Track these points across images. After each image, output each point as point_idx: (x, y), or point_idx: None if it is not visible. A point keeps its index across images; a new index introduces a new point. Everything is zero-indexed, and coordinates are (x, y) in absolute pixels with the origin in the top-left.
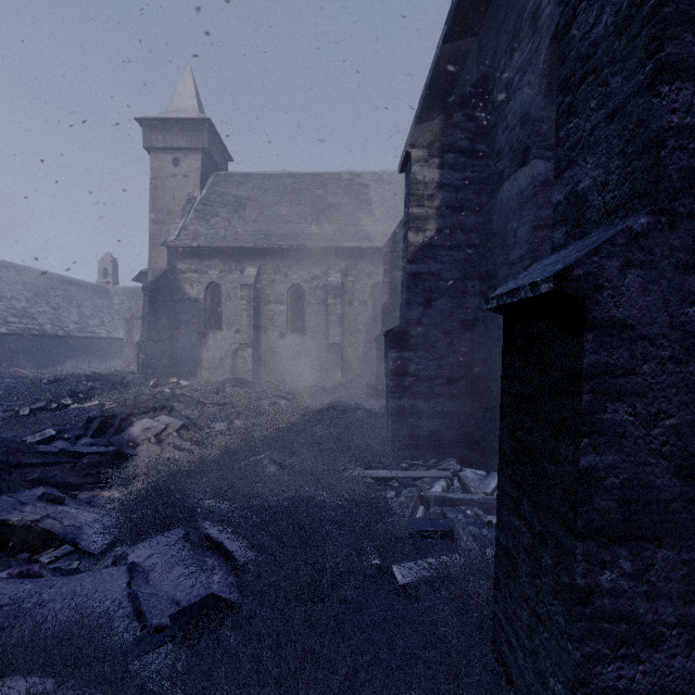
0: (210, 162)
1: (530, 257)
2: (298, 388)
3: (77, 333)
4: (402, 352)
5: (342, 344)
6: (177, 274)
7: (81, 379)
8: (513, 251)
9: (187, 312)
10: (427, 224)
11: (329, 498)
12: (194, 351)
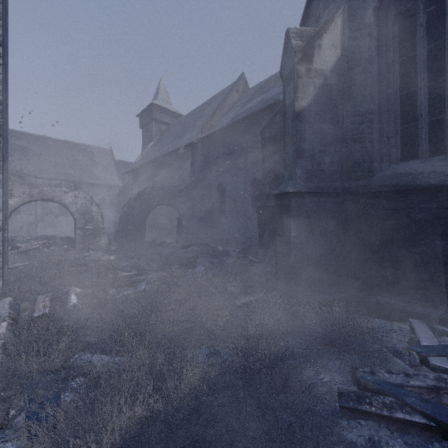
0: None
1: None
2: None
3: None
4: None
5: None
6: None
7: None
8: None
9: None
10: None
11: None
12: None
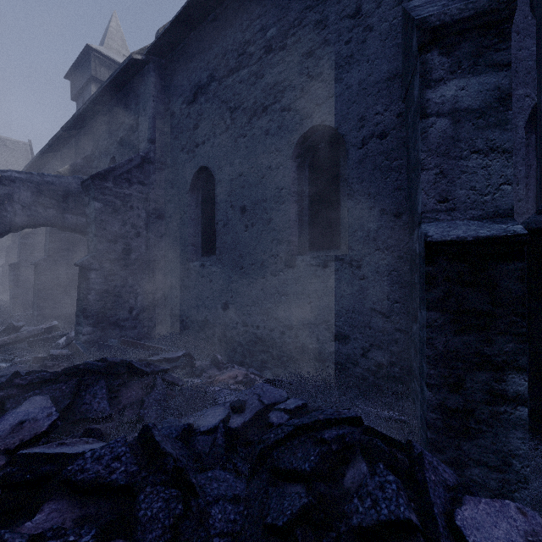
0: None
1: None
2: None
3: None
4: (18, 272)
5: None
6: None
7: None
8: None
9: None
10: None
11: None
12: None
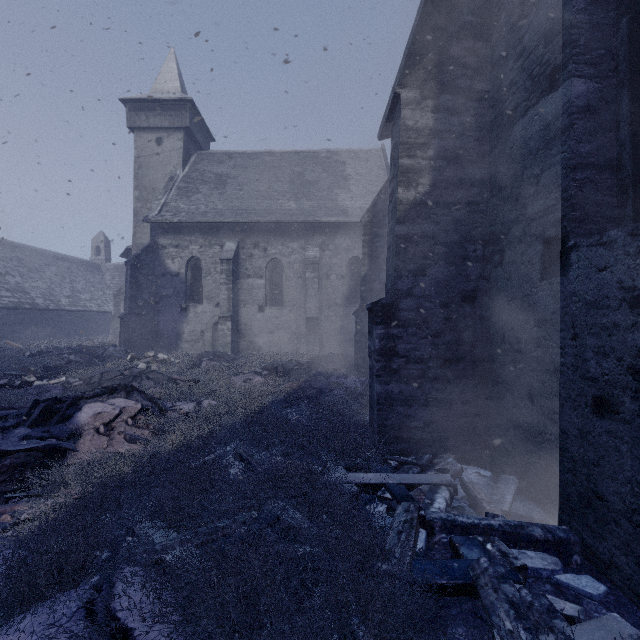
0: (192, 141)
1: (563, 207)
2: (274, 363)
3: (68, 307)
4: (390, 328)
5: (320, 318)
6: (159, 249)
7: (64, 352)
8: (533, 203)
9: (168, 286)
10: (419, 177)
11: (301, 528)
12: (176, 324)
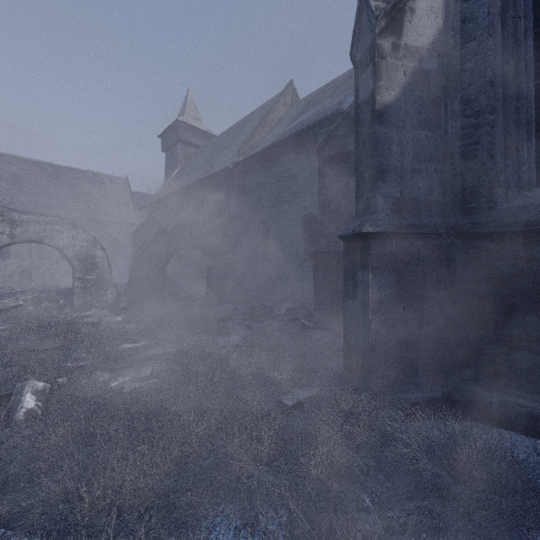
0: None
1: None
2: None
3: None
4: None
5: None
6: None
7: None
8: None
9: None
10: None
11: None
12: None
